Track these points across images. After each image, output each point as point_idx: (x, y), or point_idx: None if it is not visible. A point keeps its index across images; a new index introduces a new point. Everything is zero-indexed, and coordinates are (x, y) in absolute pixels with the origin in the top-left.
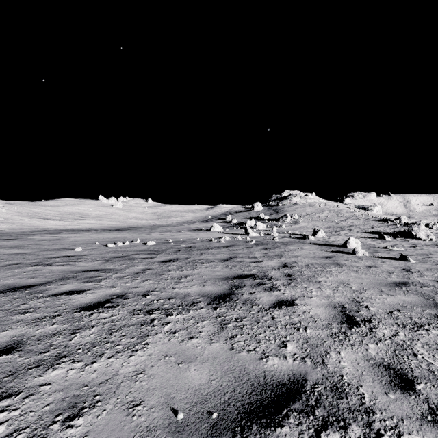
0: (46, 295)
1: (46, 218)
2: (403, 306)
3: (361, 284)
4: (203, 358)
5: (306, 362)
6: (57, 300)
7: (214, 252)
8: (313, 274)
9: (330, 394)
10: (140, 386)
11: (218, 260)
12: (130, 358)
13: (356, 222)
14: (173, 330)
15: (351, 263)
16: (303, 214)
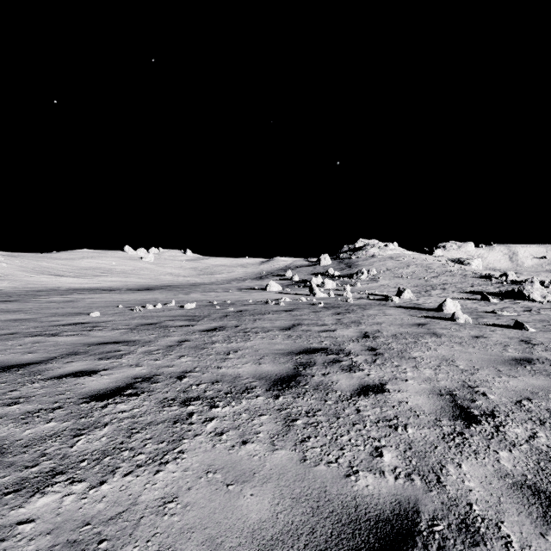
0: (45, 378)
1: (58, 274)
2: (534, 393)
3: (469, 361)
4: (263, 476)
5: (414, 481)
6: (59, 385)
7: (272, 318)
8: (404, 347)
9: (459, 537)
10: (170, 524)
11: (278, 328)
12: (156, 475)
13: (451, 280)
14: (219, 430)
15: (452, 333)
16: (383, 269)
